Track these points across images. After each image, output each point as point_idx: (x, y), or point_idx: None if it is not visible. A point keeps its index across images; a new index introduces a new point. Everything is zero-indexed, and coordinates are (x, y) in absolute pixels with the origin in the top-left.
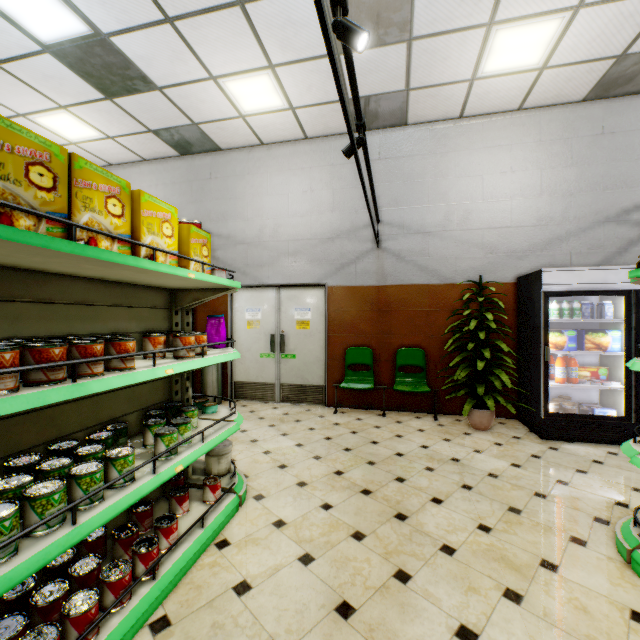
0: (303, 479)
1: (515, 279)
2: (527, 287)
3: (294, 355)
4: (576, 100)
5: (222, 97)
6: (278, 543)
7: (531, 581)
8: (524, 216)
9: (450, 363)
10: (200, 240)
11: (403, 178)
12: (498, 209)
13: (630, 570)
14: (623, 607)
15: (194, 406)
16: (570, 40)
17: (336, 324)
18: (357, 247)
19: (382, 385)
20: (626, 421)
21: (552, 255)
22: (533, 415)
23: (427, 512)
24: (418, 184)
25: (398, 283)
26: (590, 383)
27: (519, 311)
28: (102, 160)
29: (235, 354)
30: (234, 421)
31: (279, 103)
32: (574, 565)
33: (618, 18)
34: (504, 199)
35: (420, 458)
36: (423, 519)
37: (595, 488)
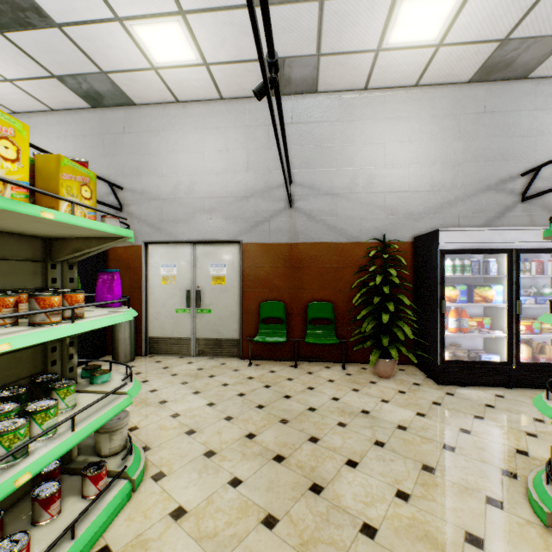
0: (212, 447)
1: (412, 239)
2: (424, 246)
3: (210, 310)
4: (463, 81)
5: (131, 43)
6: (173, 544)
7: None
8: (420, 182)
9: (357, 316)
10: (78, 177)
11: (314, 142)
12: (398, 175)
13: (551, 536)
14: None
15: (72, 380)
16: (465, 18)
17: (251, 279)
18: (271, 206)
19: (294, 337)
20: (508, 365)
21: (443, 218)
22: (430, 362)
23: (343, 479)
24: (327, 149)
25: (309, 241)
26: (478, 332)
27: (416, 267)
28: (3, 106)
29: (125, 315)
30: (127, 393)
31: (192, 57)
32: (498, 536)
33: (507, 0)
34: (403, 166)
35: (332, 412)
36: (340, 489)
37: (495, 435)
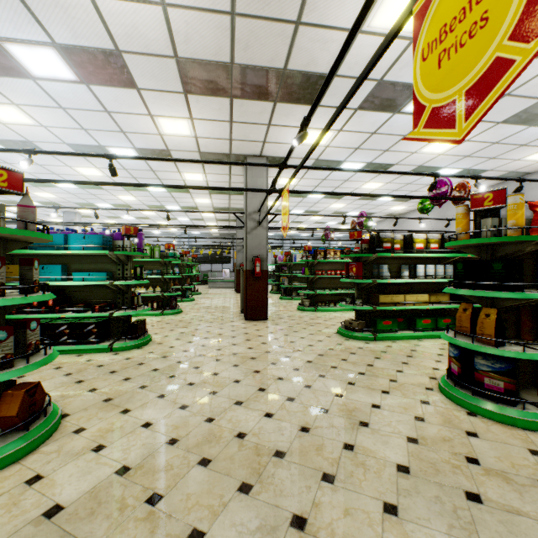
0: None
1: None
2: None
3: None
4: None
5: None
6: None
7: None
8: None
9: None
10: None
11: (531, 199)
12: None
13: None
14: None
15: None
16: None
17: None
18: None
19: None
20: None
21: None
22: None
23: None
24: None
25: None
26: None
27: None
28: (409, 210)
29: None
30: None
31: None
32: None
33: None
34: None
35: None
36: None
37: None
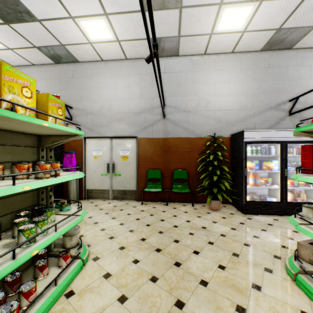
0: (123, 245)
1: (230, 135)
2: (236, 139)
3: (120, 174)
4: (257, 50)
5: (78, 30)
6: (105, 289)
7: (249, 298)
8: (234, 105)
9: (200, 177)
10: (56, 104)
11: (176, 83)
12: (222, 101)
13: (295, 285)
14: (296, 309)
15: (53, 207)
16: (257, 18)
17: (142, 158)
18: (153, 117)
19: (166, 189)
20: (281, 203)
21: (247, 124)
22: (239, 202)
23: (191, 260)
24: (184, 86)
25: (174, 136)
26: (265, 186)
27: (232, 151)
28: (6, 63)
29: (80, 175)
30: (80, 215)
31: (111, 37)
32: (269, 285)
33: (279, 9)
34: (225, 96)
35: (186, 228)
36: (189, 264)
37: (271, 239)
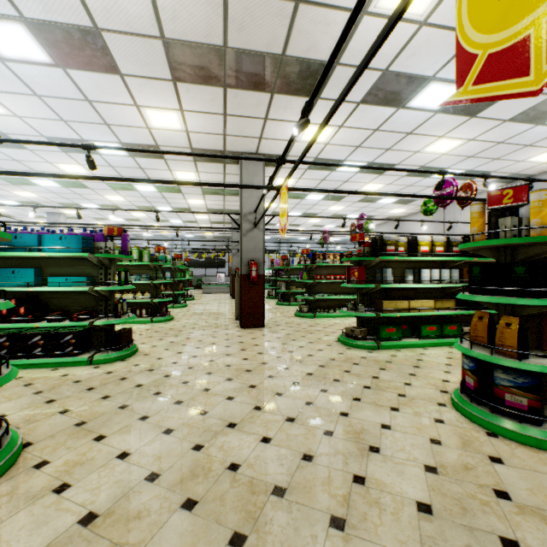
0: None
1: None
2: None
3: None
4: None
5: None
6: None
7: None
8: None
9: None
10: None
11: None
12: None
13: None
14: None
15: None
16: None
17: None
18: None
19: None
20: None
21: None
22: None
23: None
24: None
25: None
26: None
27: None
28: (409, 213)
29: None
30: None
31: None
32: None
33: None
34: None
35: None
36: None
37: None
